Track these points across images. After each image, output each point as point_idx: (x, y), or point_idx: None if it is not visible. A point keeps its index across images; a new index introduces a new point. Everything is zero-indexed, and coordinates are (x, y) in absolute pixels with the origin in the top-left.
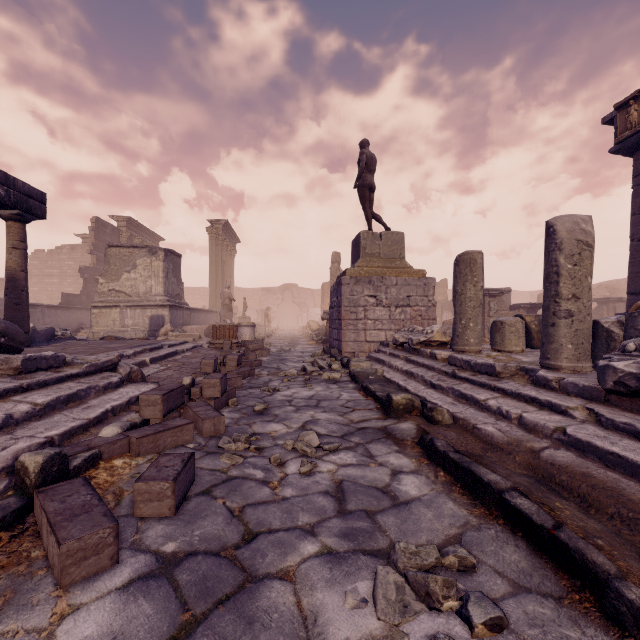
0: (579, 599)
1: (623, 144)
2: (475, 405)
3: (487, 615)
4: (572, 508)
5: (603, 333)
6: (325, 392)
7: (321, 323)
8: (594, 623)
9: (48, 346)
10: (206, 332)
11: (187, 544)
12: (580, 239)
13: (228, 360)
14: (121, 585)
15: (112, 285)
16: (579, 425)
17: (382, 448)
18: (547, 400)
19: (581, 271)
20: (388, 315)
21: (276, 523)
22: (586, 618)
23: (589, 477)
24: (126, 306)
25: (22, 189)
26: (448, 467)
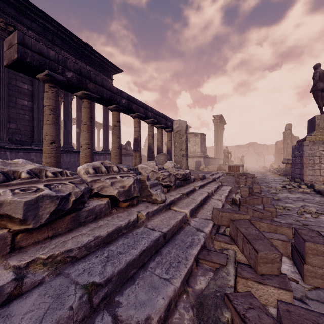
0: None
1: None
2: None
3: None
4: None
5: None
6: (304, 196)
7: None
8: None
9: None
10: (218, 168)
11: (287, 222)
12: None
13: (247, 180)
14: None
15: None
16: None
17: None
18: None
19: None
20: None
21: (312, 224)
22: None
23: None
24: None
25: (172, 121)
26: None
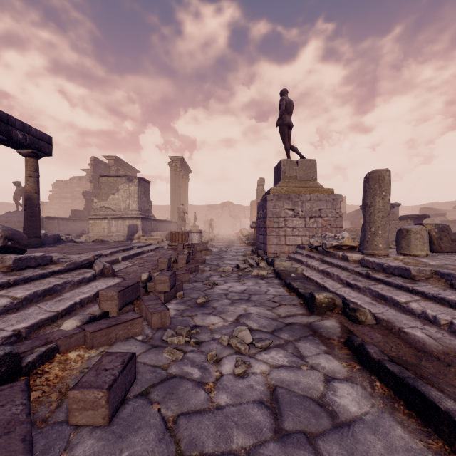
0: None
1: None
2: (395, 306)
3: None
4: None
5: None
6: (255, 287)
7: (250, 230)
8: None
9: (53, 247)
10: (167, 237)
11: None
12: None
13: (179, 259)
14: None
15: (102, 203)
16: None
17: (311, 347)
18: None
19: None
20: (303, 224)
21: (209, 444)
22: None
23: None
24: (112, 218)
25: (35, 134)
26: (385, 378)
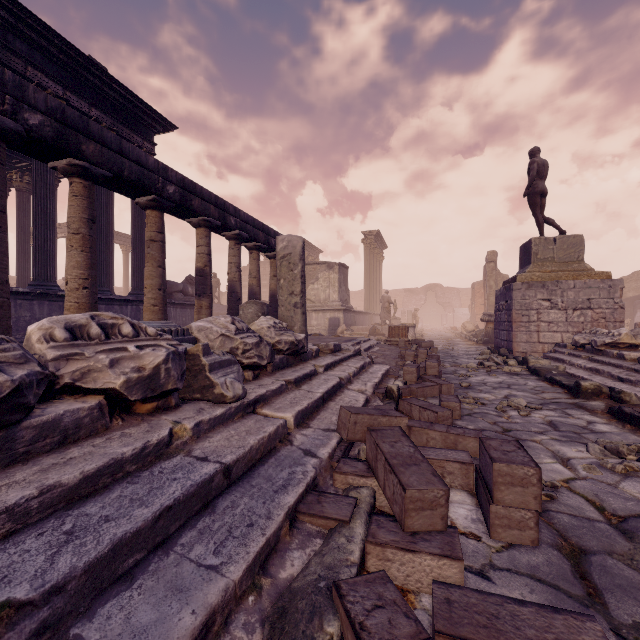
0: None
1: None
2: None
3: None
4: None
5: None
6: (511, 380)
7: None
8: None
9: None
10: (371, 331)
11: (477, 427)
12: None
13: (419, 353)
14: None
15: None
16: None
17: (576, 412)
18: None
19: None
20: (564, 318)
21: (519, 428)
22: None
23: None
24: (312, 310)
25: None
26: (633, 422)
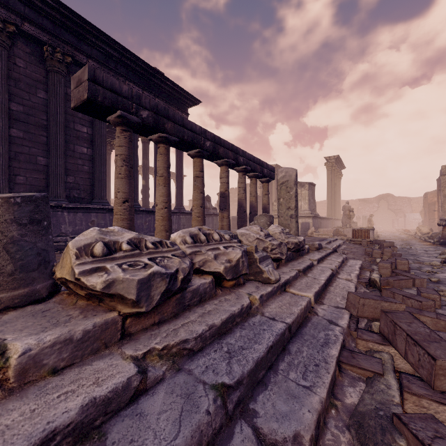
0: None
1: None
2: None
3: None
4: None
5: None
6: None
7: None
8: None
9: None
10: (334, 233)
11: None
12: None
13: (384, 251)
14: None
15: None
16: None
17: None
18: None
19: None
20: None
21: None
22: None
23: None
24: None
25: (269, 168)
26: None
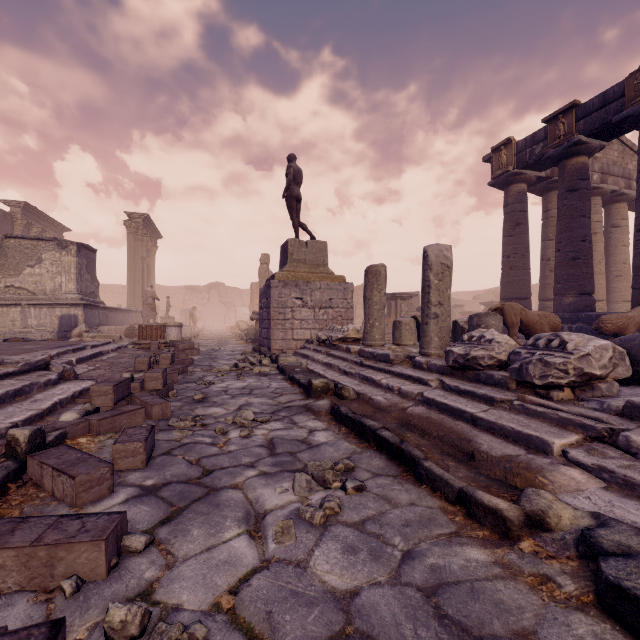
0: (406, 475)
1: (497, 180)
2: (373, 384)
3: (355, 484)
4: (416, 436)
5: (459, 329)
6: (257, 383)
7: (250, 323)
8: (410, 482)
9: None
10: (127, 333)
11: (162, 479)
12: (443, 262)
13: (161, 358)
14: (121, 502)
15: (10, 281)
16: (432, 390)
17: (303, 418)
18: (417, 376)
19: (444, 285)
20: (313, 316)
21: (226, 464)
22: (407, 481)
23: (429, 419)
24: (29, 304)
25: None
26: (348, 423)
